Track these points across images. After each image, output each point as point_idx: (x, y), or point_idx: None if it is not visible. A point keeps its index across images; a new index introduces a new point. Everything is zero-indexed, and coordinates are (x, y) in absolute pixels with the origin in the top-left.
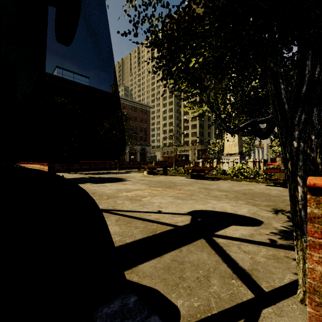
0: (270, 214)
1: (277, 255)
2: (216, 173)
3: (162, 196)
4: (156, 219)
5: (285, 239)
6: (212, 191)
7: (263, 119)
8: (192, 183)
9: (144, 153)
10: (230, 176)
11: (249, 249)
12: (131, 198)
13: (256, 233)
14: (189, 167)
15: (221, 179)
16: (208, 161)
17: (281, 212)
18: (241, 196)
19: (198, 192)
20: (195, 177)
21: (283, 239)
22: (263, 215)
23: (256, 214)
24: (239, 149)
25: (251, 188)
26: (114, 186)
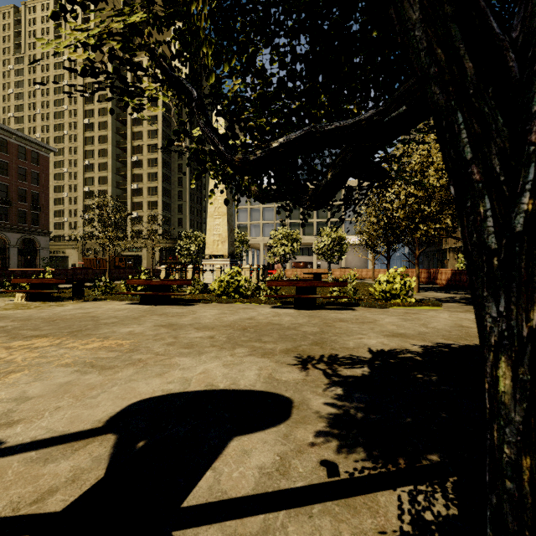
0: (297, 373)
1: None
2: (192, 290)
3: (40, 368)
4: None
5: (348, 447)
6: (183, 331)
7: (346, 124)
8: (142, 316)
9: (31, 251)
10: (217, 295)
11: None
12: None
13: (290, 451)
14: (138, 281)
15: (201, 301)
16: (177, 268)
17: (311, 362)
18: (240, 337)
19: (152, 339)
20: (150, 302)
21: (345, 449)
22: (288, 379)
23: (275, 378)
24: (229, 248)
25: (253, 316)
26: None
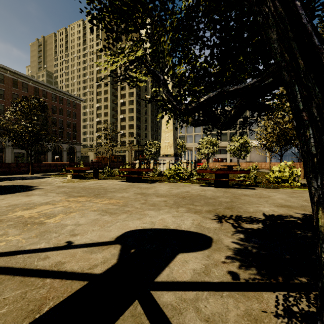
0: (215, 224)
1: (252, 313)
2: (153, 174)
3: (83, 211)
4: (56, 265)
5: (245, 266)
6: (149, 197)
7: (240, 87)
8: (128, 188)
9: (72, 153)
10: (167, 177)
11: (211, 309)
12: (26, 221)
13: (211, 264)
14: (125, 169)
15: (158, 181)
16: (145, 162)
17: (224, 218)
18: (181, 202)
19: (133, 201)
20: (131, 180)
21: (243, 267)
22: (209, 227)
23: (202, 226)
24: (174, 150)
25: (188, 190)
26: (7, 200)
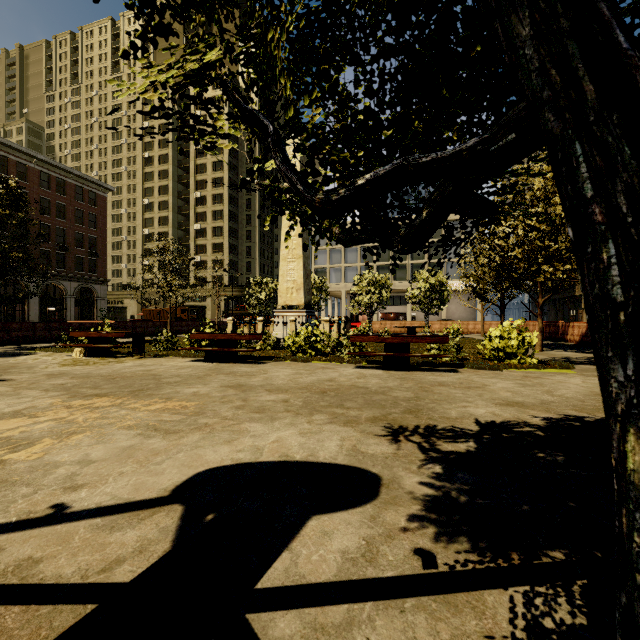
0: (386, 446)
1: None
2: (263, 346)
3: (102, 430)
4: (17, 568)
5: (448, 536)
6: (253, 393)
7: (444, 155)
8: (208, 375)
9: (88, 301)
10: (291, 351)
11: None
12: None
13: (378, 535)
14: (203, 335)
15: (273, 359)
16: (245, 320)
17: (403, 433)
18: (318, 401)
19: (218, 402)
20: (215, 359)
21: (444, 537)
22: (375, 453)
23: (360, 451)
24: (305, 297)
25: (333, 377)
26: None
